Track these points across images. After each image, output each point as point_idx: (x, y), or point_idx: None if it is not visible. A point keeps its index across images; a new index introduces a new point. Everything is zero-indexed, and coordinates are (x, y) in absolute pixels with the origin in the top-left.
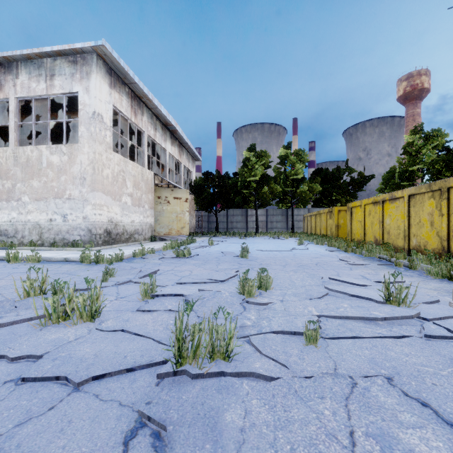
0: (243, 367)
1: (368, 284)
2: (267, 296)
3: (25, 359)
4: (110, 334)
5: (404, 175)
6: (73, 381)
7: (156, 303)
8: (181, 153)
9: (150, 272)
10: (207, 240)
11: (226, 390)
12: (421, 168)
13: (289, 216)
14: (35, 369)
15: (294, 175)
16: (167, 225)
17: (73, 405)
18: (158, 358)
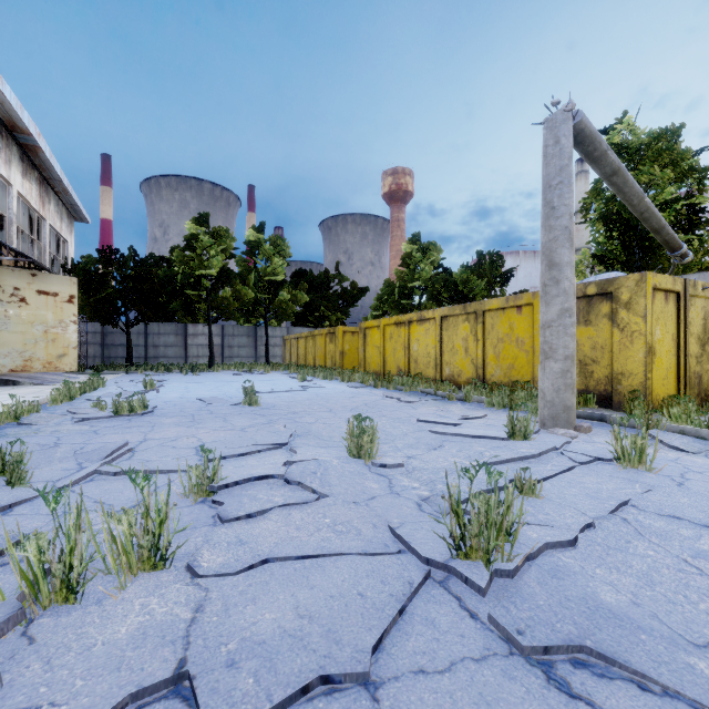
0: (529, 541)
1: (460, 423)
2: (385, 455)
3: (128, 706)
4: (258, 574)
5: (404, 292)
6: (356, 674)
7: (239, 499)
8: (45, 198)
9: (112, 448)
10: (123, 380)
11: (562, 572)
12: (419, 286)
13: (260, 337)
14: (226, 702)
15: (271, 274)
16: (19, 350)
17: (418, 706)
18: (414, 575)
